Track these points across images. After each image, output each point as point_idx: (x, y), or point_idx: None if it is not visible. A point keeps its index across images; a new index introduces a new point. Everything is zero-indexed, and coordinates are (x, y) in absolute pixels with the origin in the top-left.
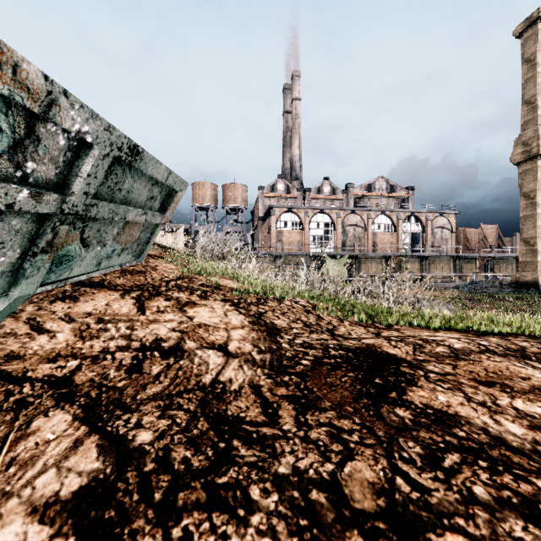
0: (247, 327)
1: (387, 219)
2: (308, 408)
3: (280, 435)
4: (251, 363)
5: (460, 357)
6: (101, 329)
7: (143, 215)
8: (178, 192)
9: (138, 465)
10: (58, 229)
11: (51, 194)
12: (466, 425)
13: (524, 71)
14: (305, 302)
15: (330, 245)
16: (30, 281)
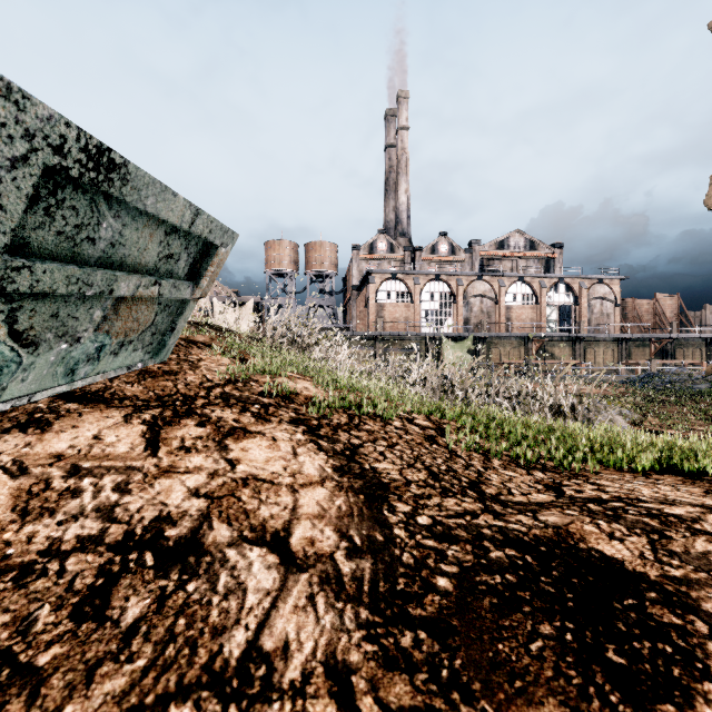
0: (329, 481)
1: (526, 287)
2: None
3: None
4: (333, 586)
5: None
6: (67, 490)
7: (152, 285)
8: (220, 247)
9: None
10: None
11: None
12: None
13: None
14: (424, 418)
15: (449, 323)
16: None
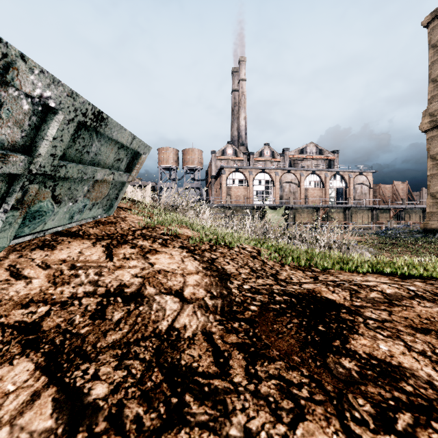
0: (201, 272)
1: (317, 177)
2: (257, 358)
3: (231, 389)
4: (204, 308)
5: (393, 302)
6: (72, 275)
7: (110, 174)
8: (142, 154)
9: (89, 424)
10: (28, 188)
11: (17, 156)
12: (411, 378)
13: (431, 55)
14: (251, 248)
15: (270, 198)
16: (2, 235)
